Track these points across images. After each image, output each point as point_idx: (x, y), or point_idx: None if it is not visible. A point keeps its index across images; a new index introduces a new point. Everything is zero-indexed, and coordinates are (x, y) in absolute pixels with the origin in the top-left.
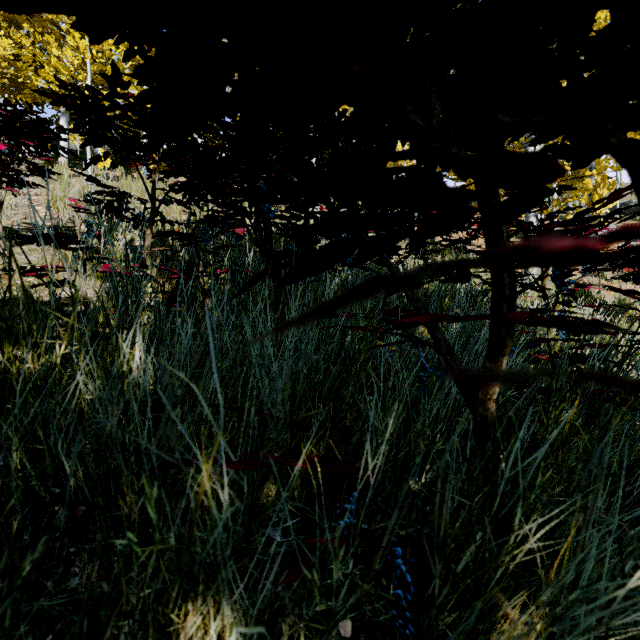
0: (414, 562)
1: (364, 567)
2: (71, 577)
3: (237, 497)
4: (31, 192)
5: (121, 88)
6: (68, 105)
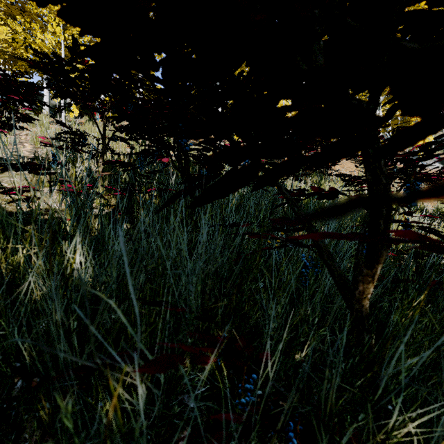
0: (301, 429)
1: (260, 429)
2: (21, 443)
3: (154, 388)
4: (22, 133)
5: None
6: (41, 69)
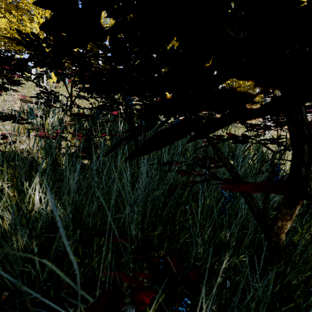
0: None
1: None
2: None
3: None
4: (15, 94)
5: (52, 36)
6: (24, 45)
